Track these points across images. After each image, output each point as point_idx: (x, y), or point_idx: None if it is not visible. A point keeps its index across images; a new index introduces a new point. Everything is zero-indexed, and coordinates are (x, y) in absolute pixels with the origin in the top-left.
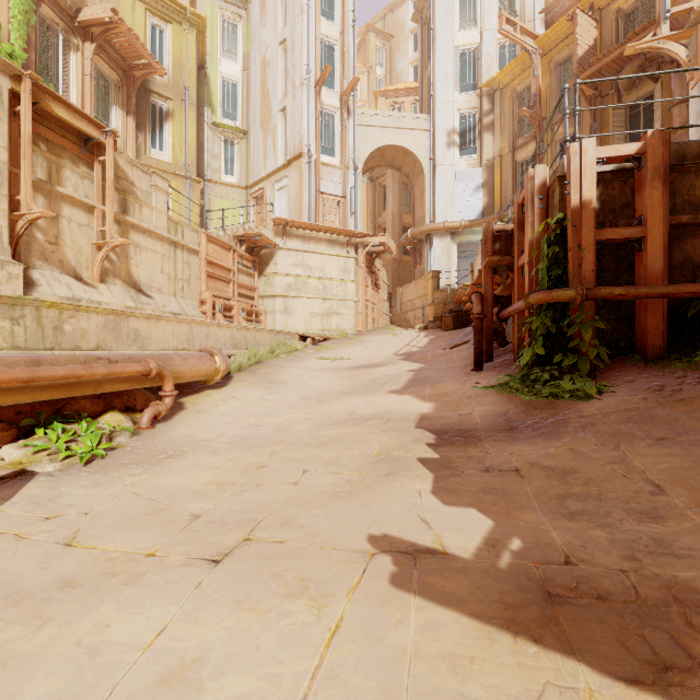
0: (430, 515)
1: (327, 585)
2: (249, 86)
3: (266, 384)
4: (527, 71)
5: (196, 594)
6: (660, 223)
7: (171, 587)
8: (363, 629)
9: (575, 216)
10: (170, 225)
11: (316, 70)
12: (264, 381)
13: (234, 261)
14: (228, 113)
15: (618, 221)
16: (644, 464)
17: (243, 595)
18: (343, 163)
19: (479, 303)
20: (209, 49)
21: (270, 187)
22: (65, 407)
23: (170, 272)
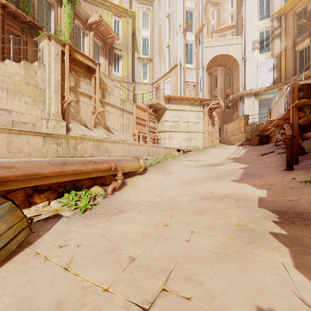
0: (306, 295)
1: None
2: (153, 39)
3: (163, 173)
4: None
5: None
6: None
7: None
8: None
9: None
10: (121, 102)
11: (183, 24)
12: (161, 171)
13: (147, 116)
14: (144, 52)
15: None
16: None
17: None
18: (197, 66)
19: (290, 129)
20: (136, 26)
21: (162, 82)
22: (77, 183)
23: (121, 122)
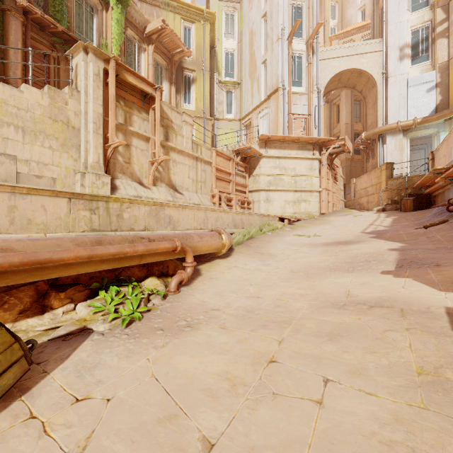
0: None
1: None
2: (242, 53)
3: (258, 256)
4: None
5: None
6: None
7: None
8: None
9: None
10: (193, 146)
11: (288, 26)
12: (256, 253)
13: (233, 168)
14: (228, 73)
15: None
16: None
17: None
18: (309, 90)
19: None
20: (217, 35)
21: (255, 117)
22: (121, 273)
23: (193, 177)
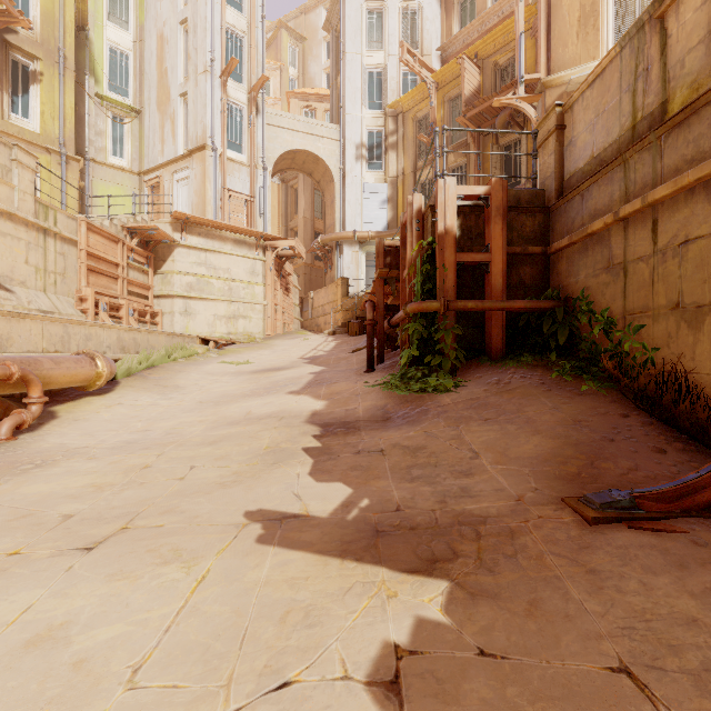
0: (303, 491)
1: (200, 551)
2: (143, 61)
3: (159, 389)
4: (426, 101)
5: (66, 576)
6: (500, 252)
7: (38, 575)
8: (226, 575)
9: (441, 240)
10: (37, 209)
11: (222, 59)
12: (157, 386)
13: (123, 256)
14: (116, 86)
15: (473, 247)
16: (472, 438)
17: (116, 570)
18: (252, 161)
19: (371, 310)
20: (91, 9)
21: (169, 176)
22: None
23: (37, 263)
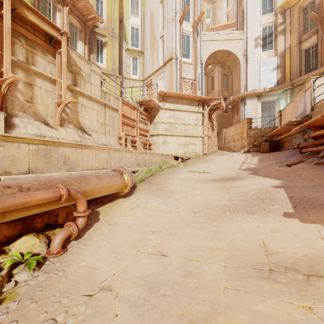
0: None
1: None
2: (144, 29)
3: (159, 193)
4: None
5: None
6: None
7: None
8: None
9: None
10: (101, 94)
11: (180, 11)
12: (157, 190)
13: (137, 116)
14: (134, 44)
15: None
16: None
17: None
18: (195, 61)
19: None
20: (125, 12)
21: (155, 78)
22: None
23: (101, 121)
